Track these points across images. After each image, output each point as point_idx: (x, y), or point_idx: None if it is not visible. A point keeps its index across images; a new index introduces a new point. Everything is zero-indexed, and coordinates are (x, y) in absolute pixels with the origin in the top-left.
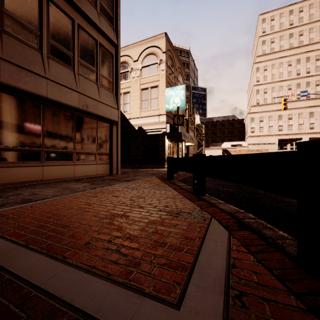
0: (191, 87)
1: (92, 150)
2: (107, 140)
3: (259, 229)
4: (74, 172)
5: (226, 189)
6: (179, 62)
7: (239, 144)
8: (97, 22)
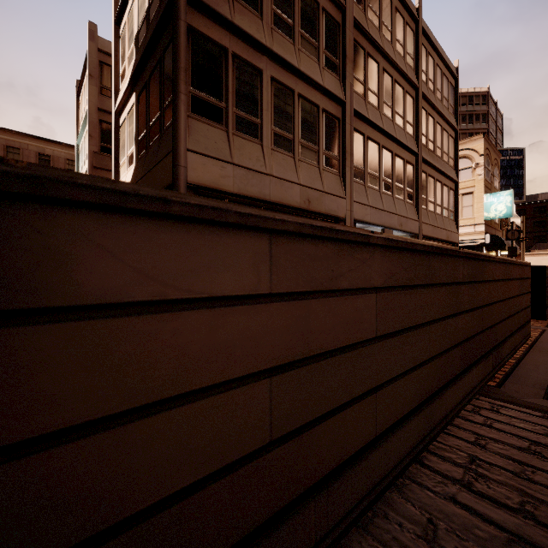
0: None
1: None
2: None
3: None
4: None
5: None
6: (494, 152)
7: None
8: (450, 174)
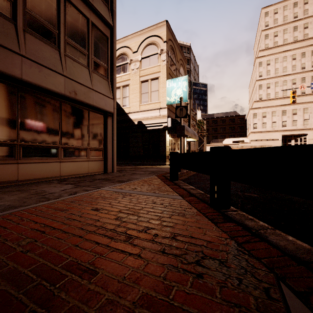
0: (192, 83)
1: (82, 144)
2: (101, 134)
3: None
4: (60, 170)
5: (248, 193)
6: (180, 53)
7: (241, 140)
8: None
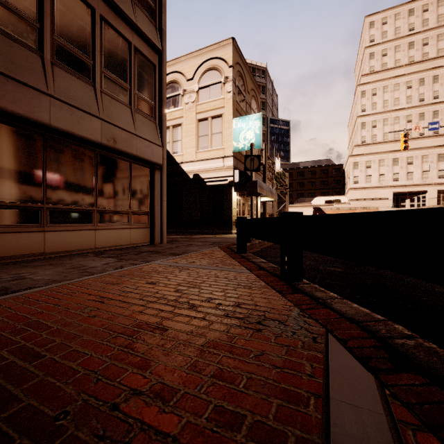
0: (268, 119)
1: (123, 207)
2: (147, 193)
3: (437, 368)
4: (95, 240)
5: (331, 268)
6: (252, 81)
7: (337, 199)
8: (131, 15)
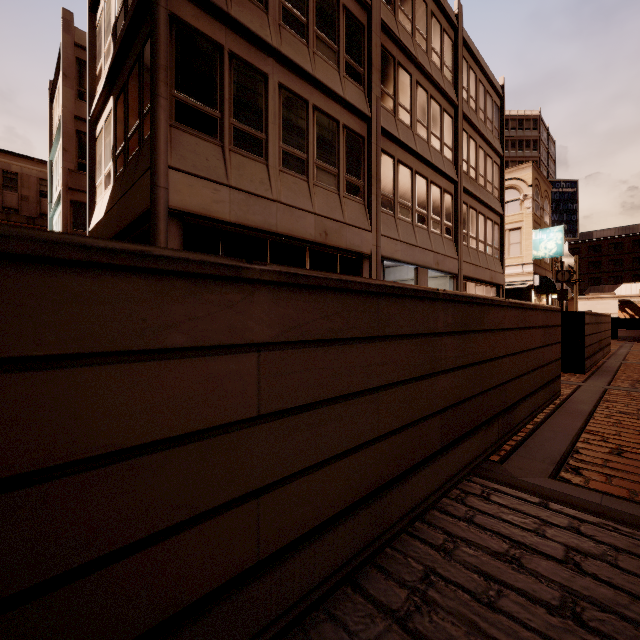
0: None
1: None
2: None
3: None
4: None
5: None
6: (544, 183)
7: None
8: (495, 207)
